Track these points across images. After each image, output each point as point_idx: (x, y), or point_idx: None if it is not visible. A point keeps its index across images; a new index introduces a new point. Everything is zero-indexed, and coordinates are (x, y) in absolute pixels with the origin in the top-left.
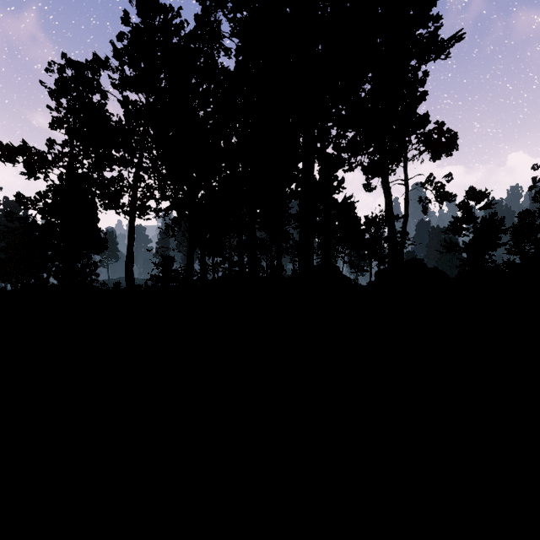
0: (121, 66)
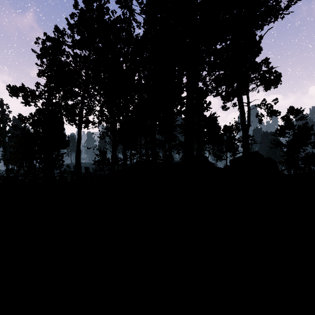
0: (72, 33)
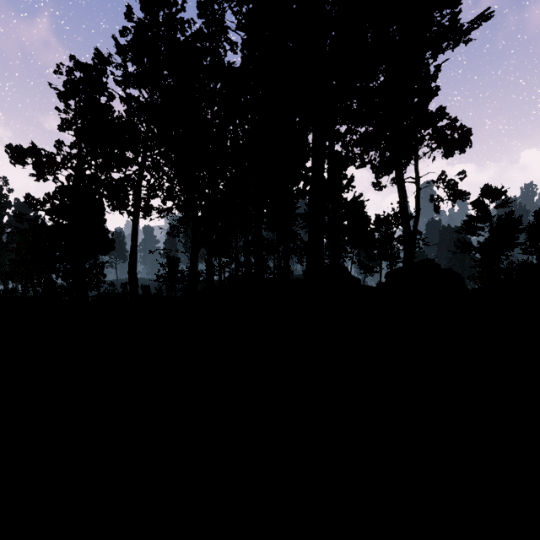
0: (124, 61)
